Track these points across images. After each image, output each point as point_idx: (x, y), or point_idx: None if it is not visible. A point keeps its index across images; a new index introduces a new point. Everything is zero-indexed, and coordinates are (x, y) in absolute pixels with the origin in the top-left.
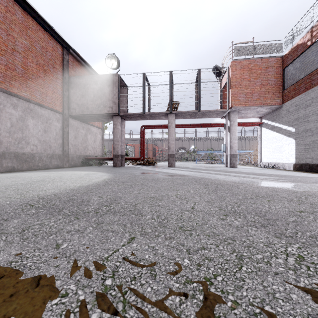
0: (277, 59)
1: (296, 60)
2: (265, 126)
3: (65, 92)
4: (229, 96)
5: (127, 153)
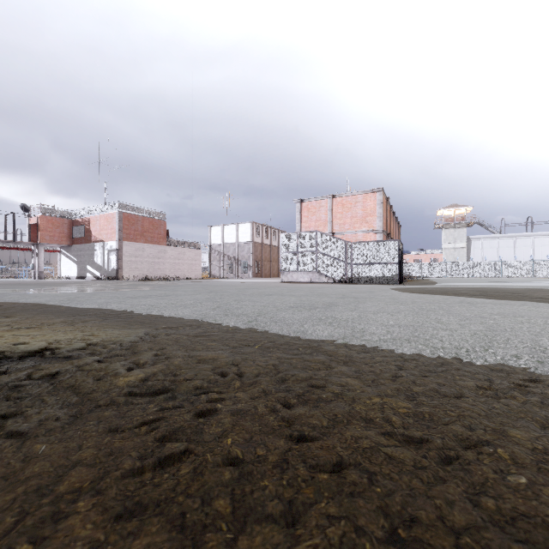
0: (69, 220)
1: (78, 227)
2: (63, 254)
3: None
4: (39, 235)
5: None
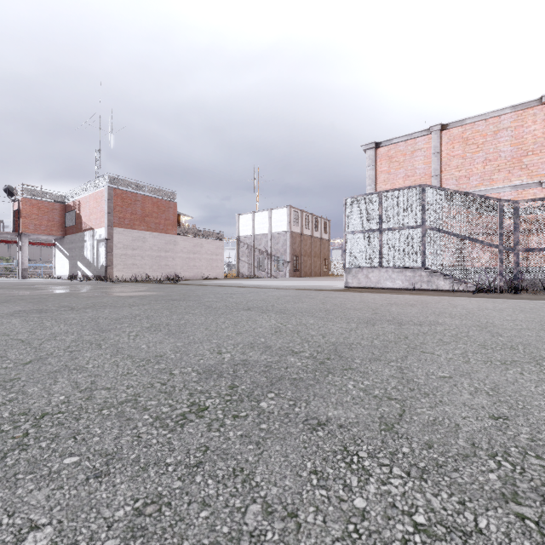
0: (61, 205)
1: (70, 213)
2: (57, 247)
3: None
4: (20, 223)
5: None
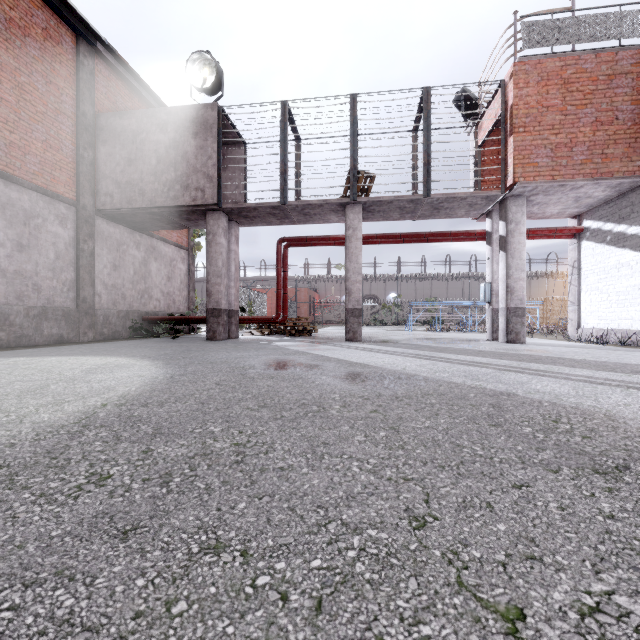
0: (638, 53)
1: None
2: (591, 237)
3: (84, 151)
4: (508, 156)
5: (252, 308)
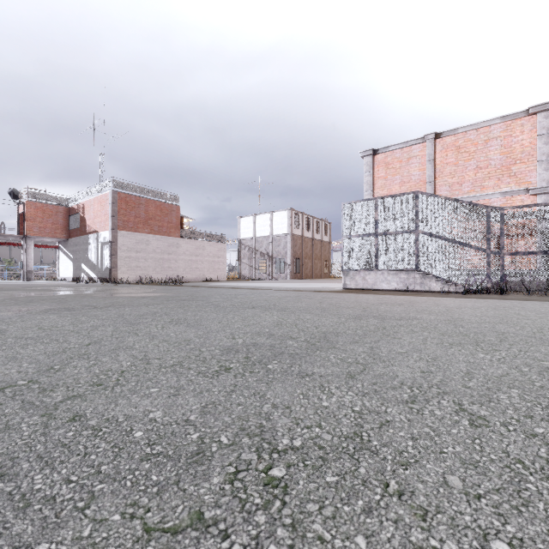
0: (65, 208)
1: (74, 216)
2: (61, 250)
3: None
4: (25, 226)
5: None
